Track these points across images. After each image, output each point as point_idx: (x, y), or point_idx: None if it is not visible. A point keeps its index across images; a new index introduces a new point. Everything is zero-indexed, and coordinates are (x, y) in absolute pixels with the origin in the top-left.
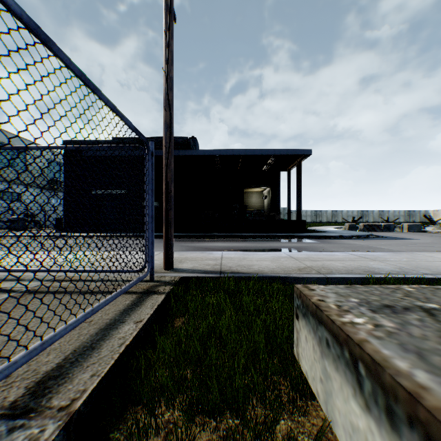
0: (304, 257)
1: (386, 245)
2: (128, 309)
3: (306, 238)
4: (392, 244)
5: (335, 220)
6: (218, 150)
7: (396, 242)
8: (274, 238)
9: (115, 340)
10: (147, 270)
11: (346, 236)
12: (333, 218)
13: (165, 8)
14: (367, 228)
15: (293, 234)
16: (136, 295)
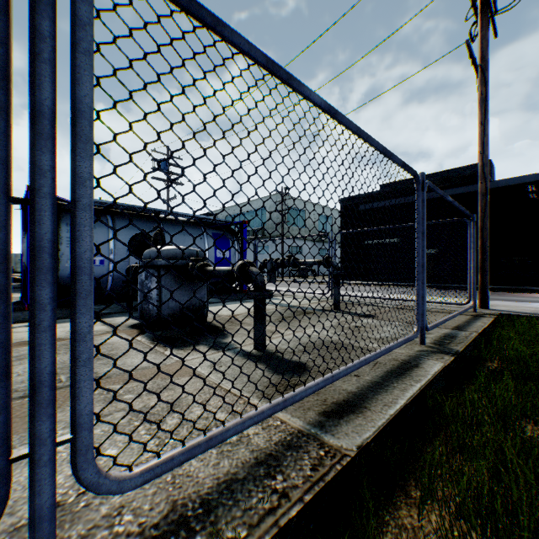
0: None
1: None
2: (471, 319)
3: None
4: None
5: None
6: (531, 175)
7: None
8: None
9: (476, 325)
10: (472, 303)
11: None
12: None
13: (480, 102)
14: None
15: None
16: (469, 316)
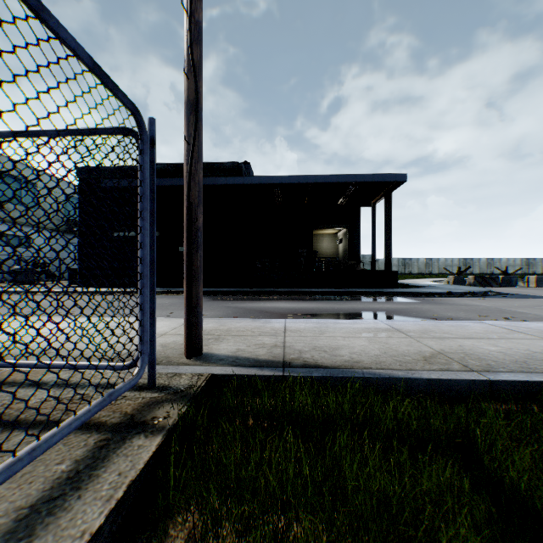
0: (418, 330)
1: (524, 307)
2: (45, 504)
3: (400, 296)
4: (530, 305)
5: (429, 271)
6: (278, 177)
7: (535, 303)
8: (355, 295)
9: None
10: (138, 370)
11: (457, 293)
12: (427, 268)
13: None
14: (479, 282)
15: (381, 290)
16: (99, 435)
